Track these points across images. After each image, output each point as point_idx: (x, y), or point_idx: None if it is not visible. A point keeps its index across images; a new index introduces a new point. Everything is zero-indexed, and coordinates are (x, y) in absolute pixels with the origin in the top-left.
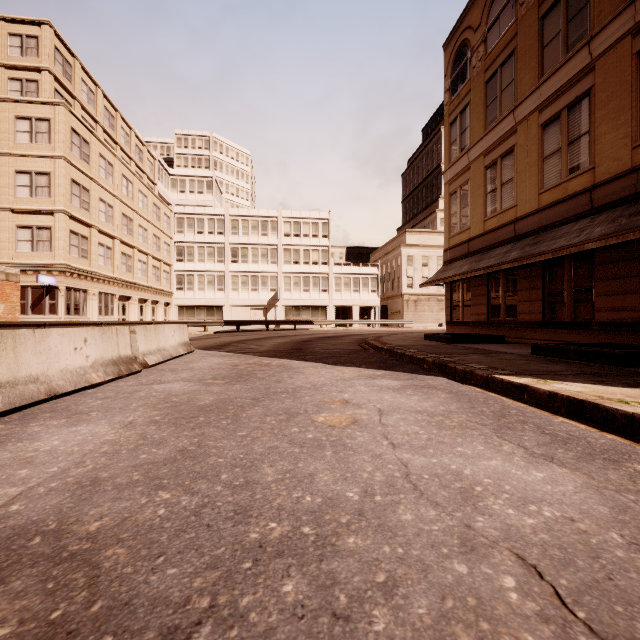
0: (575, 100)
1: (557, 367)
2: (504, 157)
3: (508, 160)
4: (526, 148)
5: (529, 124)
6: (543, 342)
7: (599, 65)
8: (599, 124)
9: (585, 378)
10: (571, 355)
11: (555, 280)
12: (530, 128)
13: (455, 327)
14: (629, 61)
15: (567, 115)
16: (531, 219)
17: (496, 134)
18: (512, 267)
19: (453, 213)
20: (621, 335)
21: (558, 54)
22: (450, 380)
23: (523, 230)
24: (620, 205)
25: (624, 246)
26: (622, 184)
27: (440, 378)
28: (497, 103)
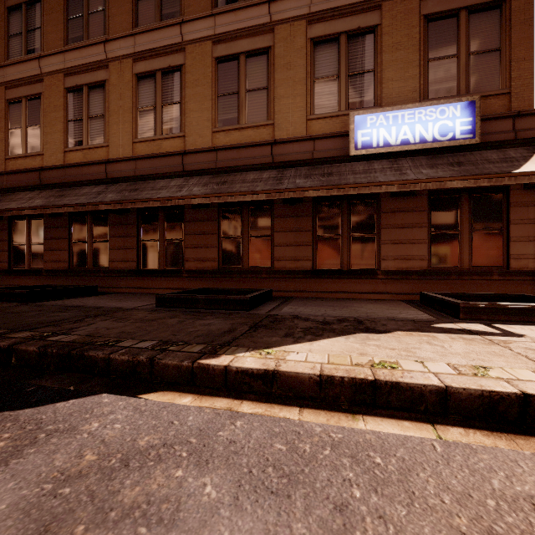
0: (169, 68)
1: (217, 322)
2: (93, 88)
3: (98, 93)
4: (120, 90)
5: (123, 67)
6: (138, 290)
7: (189, 50)
8: (189, 100)
9: (272, 334)
10: (201, 304)
11: (150, 230)
12: (124, 71)
13: (17, 277)
14: (211, 61)
15: (162, 78)
16: (126, 165)
17: (82, 57)
18: (108, 210)
19: (14, 128)
20: (205, 281)
21: (153, 16)
22: (131, 397)
23: (117, 174)
24: (206, 174)
25: (207, 208)
26: (207, 158)
27: (103, 399)
28: (83, 23)
